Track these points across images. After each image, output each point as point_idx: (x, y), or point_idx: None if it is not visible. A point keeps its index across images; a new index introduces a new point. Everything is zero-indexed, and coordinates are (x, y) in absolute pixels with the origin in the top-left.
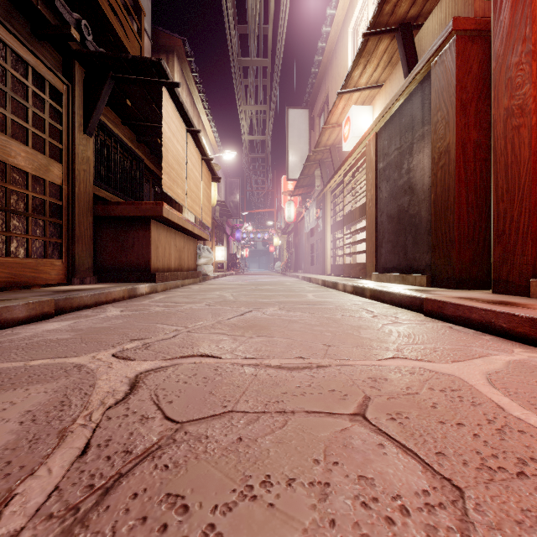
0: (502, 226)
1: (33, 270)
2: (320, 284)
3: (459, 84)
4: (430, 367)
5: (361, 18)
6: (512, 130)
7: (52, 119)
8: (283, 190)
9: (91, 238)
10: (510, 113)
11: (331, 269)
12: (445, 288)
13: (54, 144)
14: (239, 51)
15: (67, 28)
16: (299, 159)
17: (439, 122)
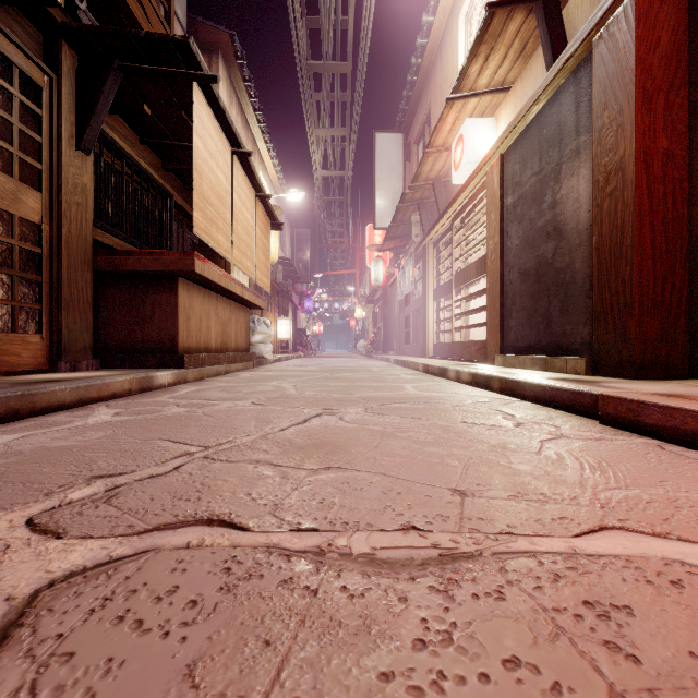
0: None
1: None
2: (420, 371)
3: (640, 64)
4: None
5: None
6: None
7: (25, 125)
8: (368, 244)
9: (90, 304)
10: None
11: (435, 350)
12: (617, 377)
13: (29, 162)
14: (309, 54)
15: None
16: (391, 200)
17: (606, 127)
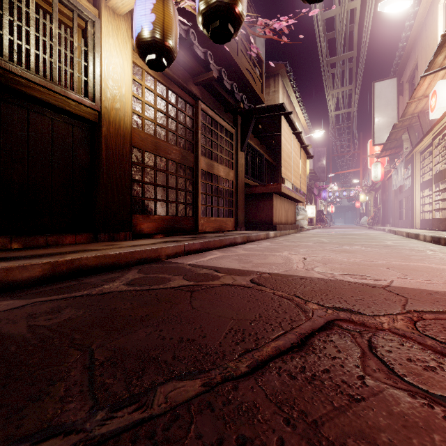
0: None
1: (225, 223)
2: (404, 236)
3: None
4: (437, 266)
5: None
6: None
7: (229, 149)
8: (369, 153)
9: (243, 206)
10: None
11: (421, 223)
12: None
13: (230, 161)
14: (327, 51)
15: (239, 104)
16: (386, 124)
17: None
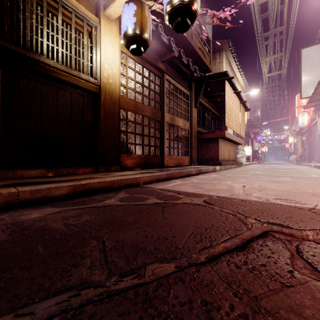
0: None
1: (183, 160)
2: None
3: None
4: None
5: None
6: None
7: (186, 106)
8: (297, 105)
9: (196, 148)
10: None
11: None
12: None
13: (187, 115)
14: (261, 28)
15: (193, 74)
16: (312, 81)
17: None
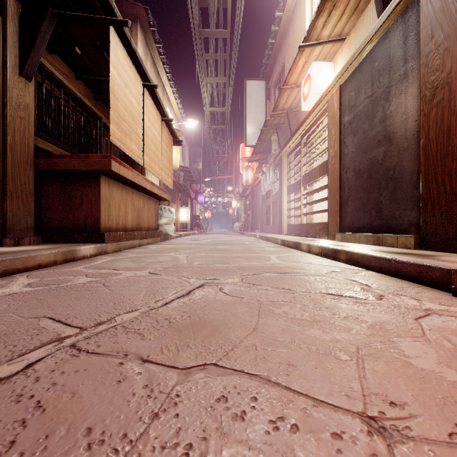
0: None
1: None
2: (279, 244)
3: None
4: None
5: None
6: None
7: None
8: (241, 157)
9: (32, 194)
10: None
11: (288, 229)
12: (444, 251)
13: None
14: (200, 25)
15: None
16: (257, 126)
17: (433, 51)
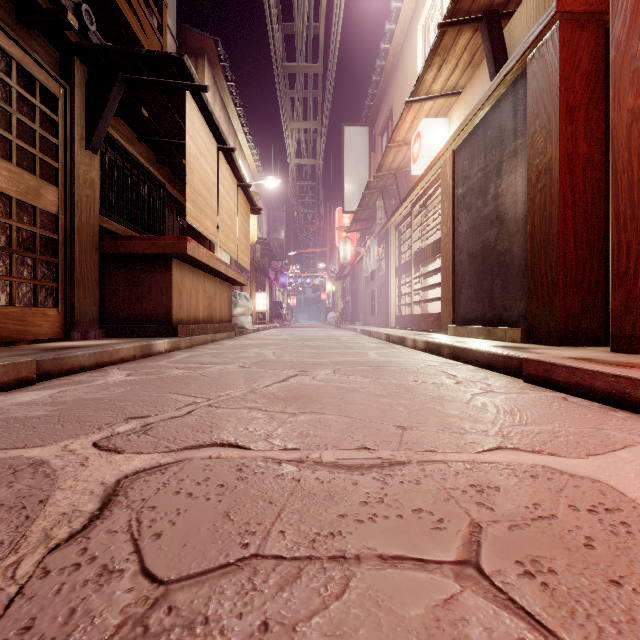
0: (624, 264)
1: (18, 322)
2: (383, 339)
3: (564, 82)
4: (559, 466)
5: (433, 12)
6: (639, 138)
7: (44, 130)
8: (337, 226)
9: (97, 282)
10: (636, 116)
11: (397, 321)
12: (546, 344)
13: (48, 162)
14: (284, 55)
15: (62, 12)
16: (357, 186)
17: (537, 133)
